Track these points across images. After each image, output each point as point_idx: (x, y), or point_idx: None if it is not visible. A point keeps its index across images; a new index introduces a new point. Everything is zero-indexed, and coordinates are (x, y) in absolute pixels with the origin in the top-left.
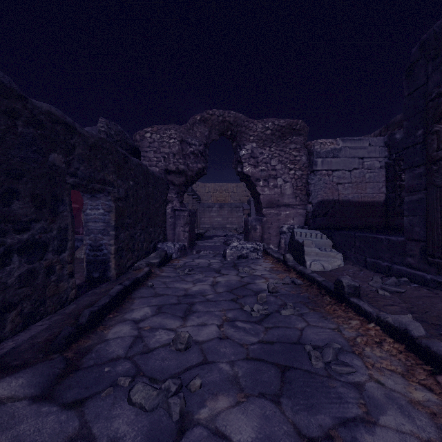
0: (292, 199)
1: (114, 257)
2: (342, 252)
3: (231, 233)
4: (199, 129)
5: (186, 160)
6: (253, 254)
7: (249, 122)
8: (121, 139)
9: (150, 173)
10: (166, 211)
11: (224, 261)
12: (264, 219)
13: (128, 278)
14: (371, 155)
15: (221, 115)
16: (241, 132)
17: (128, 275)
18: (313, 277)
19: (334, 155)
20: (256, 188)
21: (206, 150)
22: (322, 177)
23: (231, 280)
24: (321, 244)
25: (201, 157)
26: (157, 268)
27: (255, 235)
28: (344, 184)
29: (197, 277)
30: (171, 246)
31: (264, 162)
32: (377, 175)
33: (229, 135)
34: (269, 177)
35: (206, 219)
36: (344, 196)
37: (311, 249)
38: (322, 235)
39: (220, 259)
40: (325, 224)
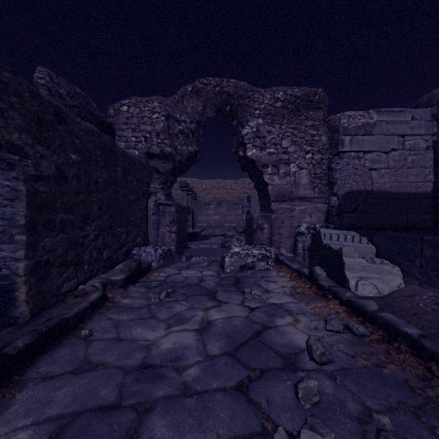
0: (309, 191)
1: (25, 282)
2: (395, 263)
3: (230, 233)
4: (191, 103)
5: (174, 141)
6: (261, 263)
7: (254, 92)
8: (80, 105)
9: (118, 150)
10: (147, 206)
11: (222, 273)
12: (273, 216)
13: (46, 320)
14: (415, 132)
15: (218, 85)
16: (243, 105)
17: (57, 311)
18: (393, 325)
19: (366, 131)
20: (263, 177)
21: (200, 130)
22: (350, 161)
23: (232, 316)
24: (360, 251)
25: (193, 137)
26: (119, 290)
27: (262, 236)
28: (379, 169)
29: (177, 311)
30: (151, 251)
31: (273, 143)
32: (422, 158)
33: (228, 111)
34: (280, 162)
35: (203, 218)
36: (380, 185)
37: (354, 260)
38: (361, 238)
39: (216, 269)
40: (355, 223)
